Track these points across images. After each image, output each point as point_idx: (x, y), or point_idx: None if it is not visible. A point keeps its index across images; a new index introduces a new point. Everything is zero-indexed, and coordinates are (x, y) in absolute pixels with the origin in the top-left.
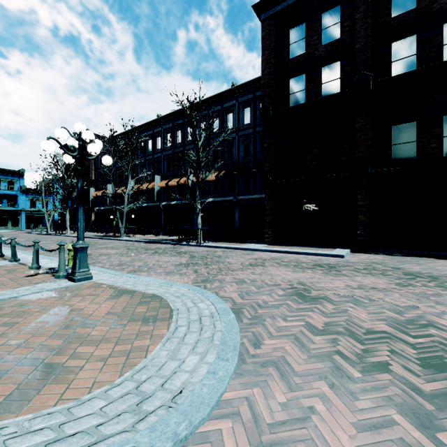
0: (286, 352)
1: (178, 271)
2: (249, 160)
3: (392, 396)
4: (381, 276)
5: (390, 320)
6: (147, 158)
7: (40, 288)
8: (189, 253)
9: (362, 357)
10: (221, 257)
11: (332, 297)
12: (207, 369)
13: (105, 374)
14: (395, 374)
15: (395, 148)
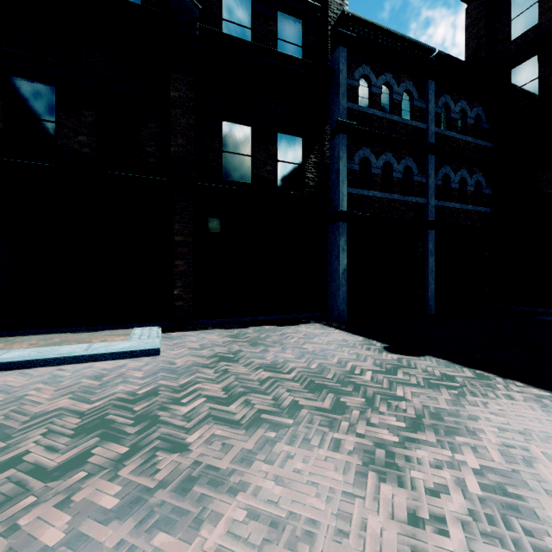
0: None
1: None
2: None
3: None
4: (296, 426)
5: None
6: None
7: None
8: None
9: None
10: None
11: None
12: None
13: None
14: None
15: (227, 157)
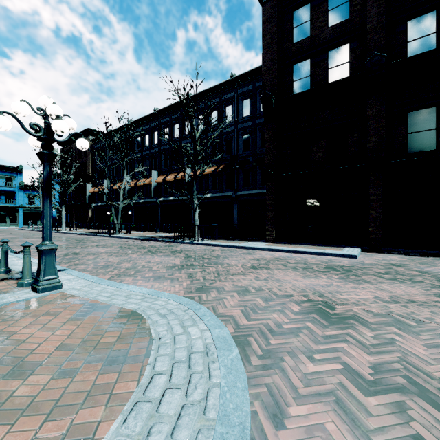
0: (329, 438)
1: (169, 275)
2: (249, 154)
3: None
4: (412, 284)
5: None
6: (144, 154)
7: None
8: (185, 252)
9: None
10: (219, 257)
11: (365, 317)
12: None
13: None
14: None
15: (411, 137)
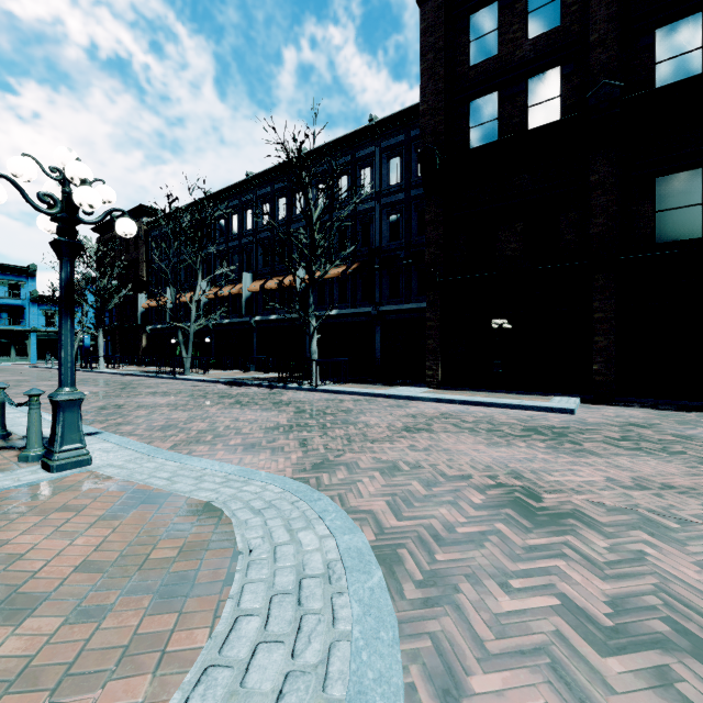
0: None
1: (269, 442)
2: (399, 245)
3: None
4: (667, 457)
5: None
6: (231, 245)
7: None
8: (295, 403)
9: None
10: (350, 412)
11: (593, 513)
12: None
13: None
14: None
15: (663, 217)
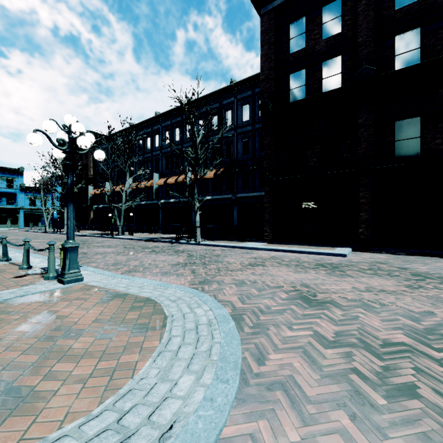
0: (294, 370)
1: (175, 271)
2: (248, 157)
3: (428, 432)
4: (388, 277)
5: (407, 329)
6: (146, 156)
7: (26, 291)
8: (187, 251)
9: (384, 376)
10: (219, 256)
11: (340, 301)
12: (203, 393)
13: (82, 400)
14: (426, 400)
15: (398, 144)
